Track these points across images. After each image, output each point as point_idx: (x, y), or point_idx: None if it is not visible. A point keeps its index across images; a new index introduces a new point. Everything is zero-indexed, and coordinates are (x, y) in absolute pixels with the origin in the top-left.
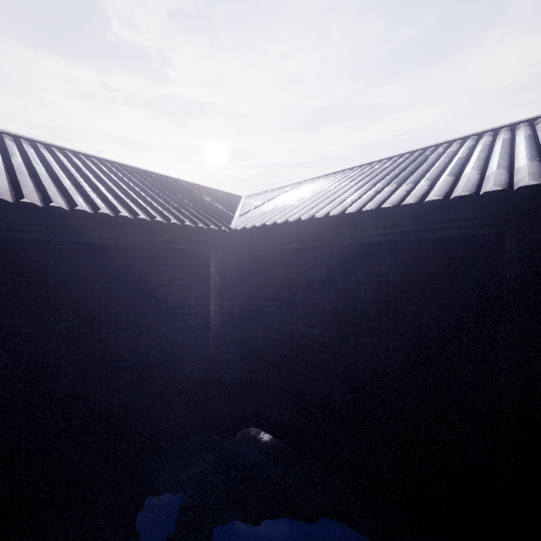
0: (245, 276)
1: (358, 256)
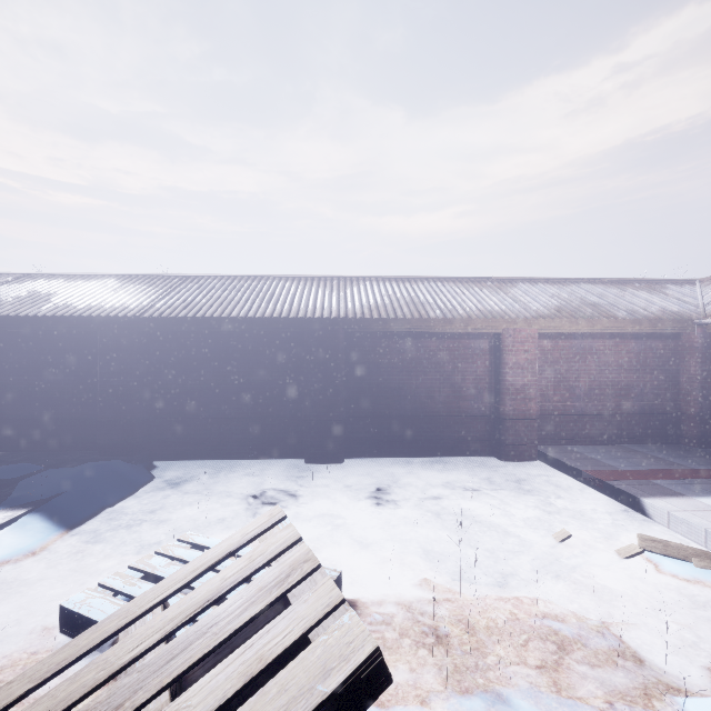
0: None
1: (50, 337)
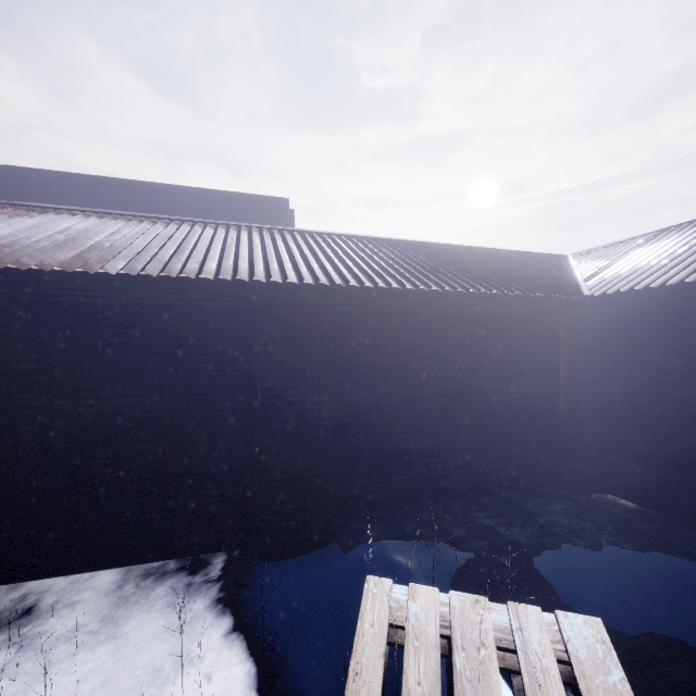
0: (599, 342)
1: None
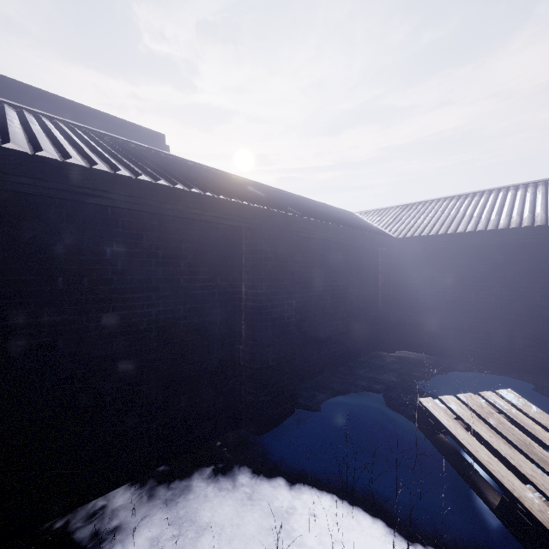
0: (397, 264)
1: (478, 251)
